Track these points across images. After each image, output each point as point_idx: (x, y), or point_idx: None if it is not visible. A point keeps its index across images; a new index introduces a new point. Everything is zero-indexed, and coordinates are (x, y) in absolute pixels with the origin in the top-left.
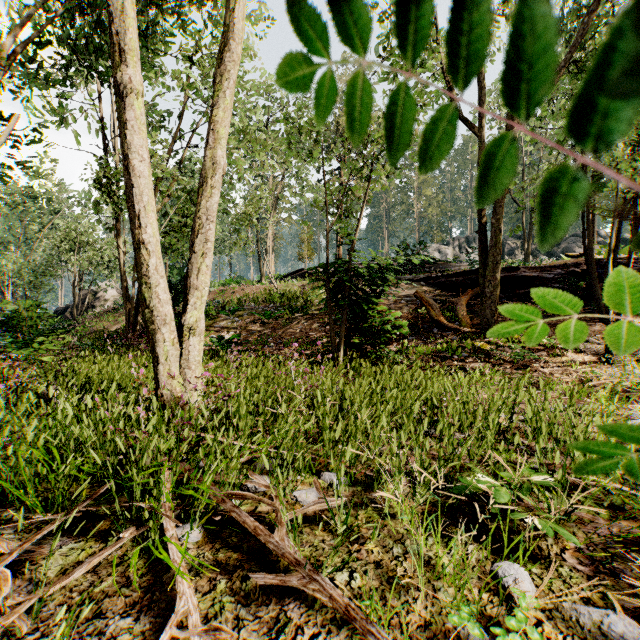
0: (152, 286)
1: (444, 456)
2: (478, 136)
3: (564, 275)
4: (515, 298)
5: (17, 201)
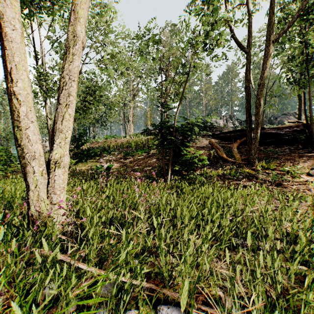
0: (22, 129)
1: (265, 274)
2: (245, 52)
3: (290, 132)
4: (263, 144)
5: (0, 96)
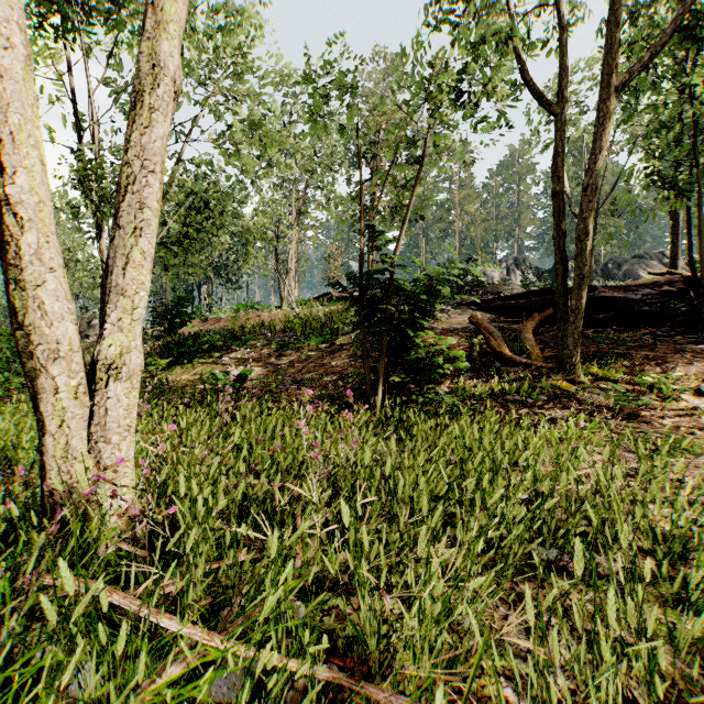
0: (28, 286)
1: (615, 640)
2: (553, 115)
3: (655, 296)
4: (592, 324)
5: None
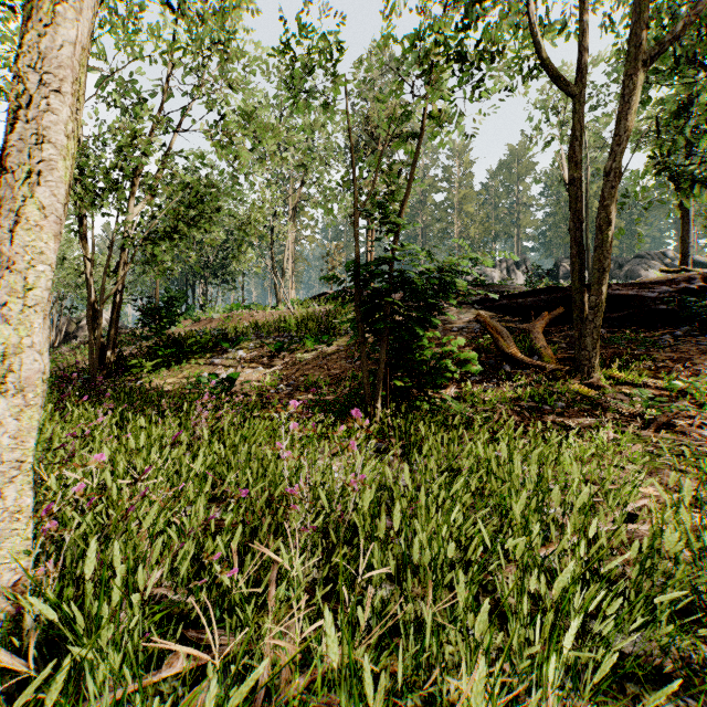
0: None
1: None
2: (568, 96)
3: (672, 293)
4: (605, 324)
5: None
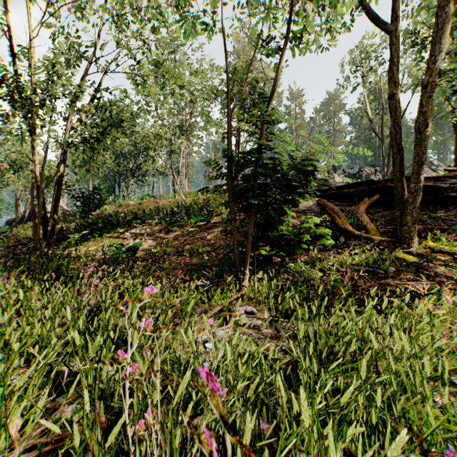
0: None
1: None
2: (390, 32)
3: None
4: None
5: None
